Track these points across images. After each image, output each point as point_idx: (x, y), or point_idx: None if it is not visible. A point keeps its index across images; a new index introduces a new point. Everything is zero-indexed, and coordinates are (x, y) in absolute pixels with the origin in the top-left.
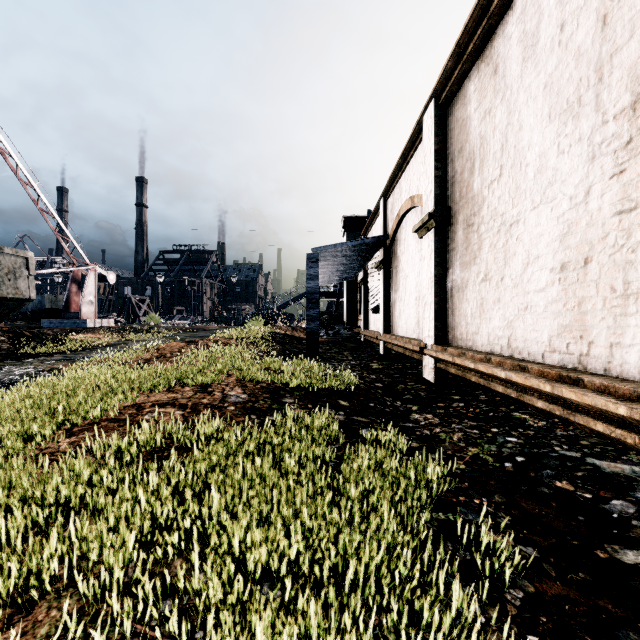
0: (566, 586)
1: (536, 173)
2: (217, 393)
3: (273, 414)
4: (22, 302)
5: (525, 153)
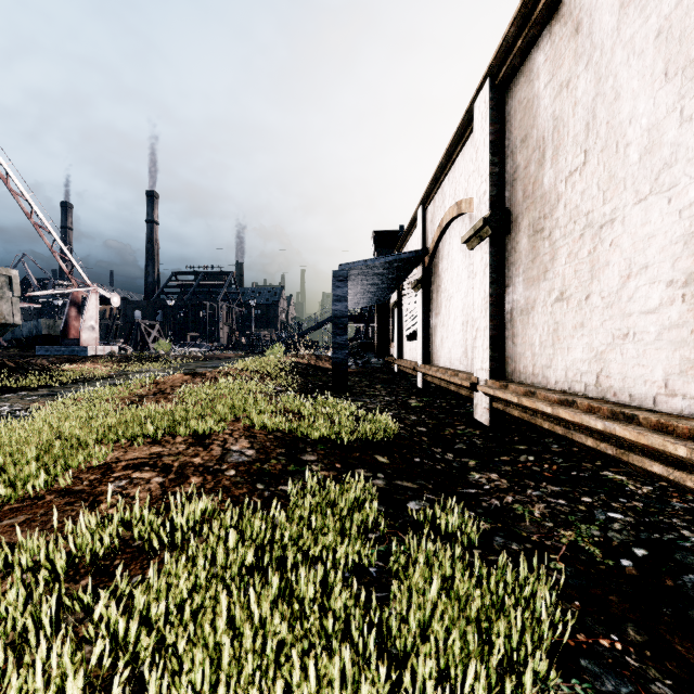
0: None
1: (643, 153)
2: (216, 447)
3: (288, 481)
4: (4, 327)
5: (624, 129)
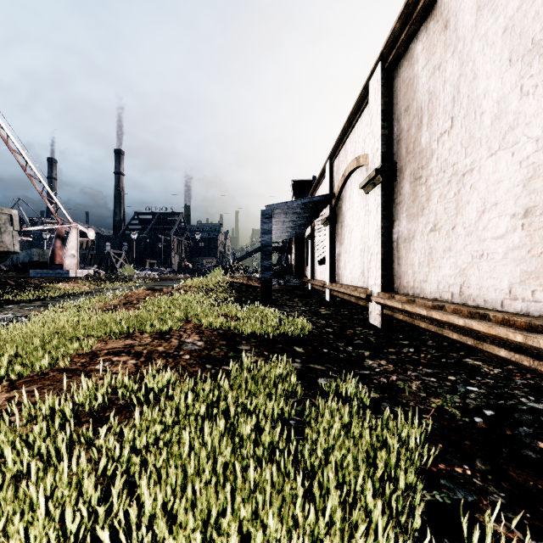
0: None
1: (494, 119)
2: (174, 340)
3: (229, 363)
4: (7, 254)
5: (480, 101)
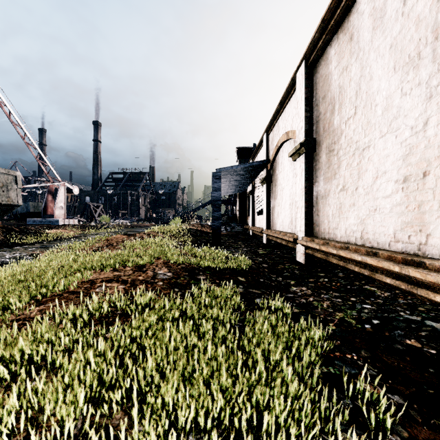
0: (432, 430)
1: (383, 111)
2: (149, 272)
3: (191, 288)
4: (12, 207)
5: (375, 96)
